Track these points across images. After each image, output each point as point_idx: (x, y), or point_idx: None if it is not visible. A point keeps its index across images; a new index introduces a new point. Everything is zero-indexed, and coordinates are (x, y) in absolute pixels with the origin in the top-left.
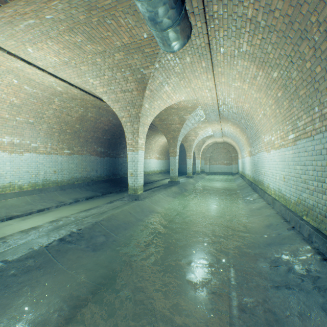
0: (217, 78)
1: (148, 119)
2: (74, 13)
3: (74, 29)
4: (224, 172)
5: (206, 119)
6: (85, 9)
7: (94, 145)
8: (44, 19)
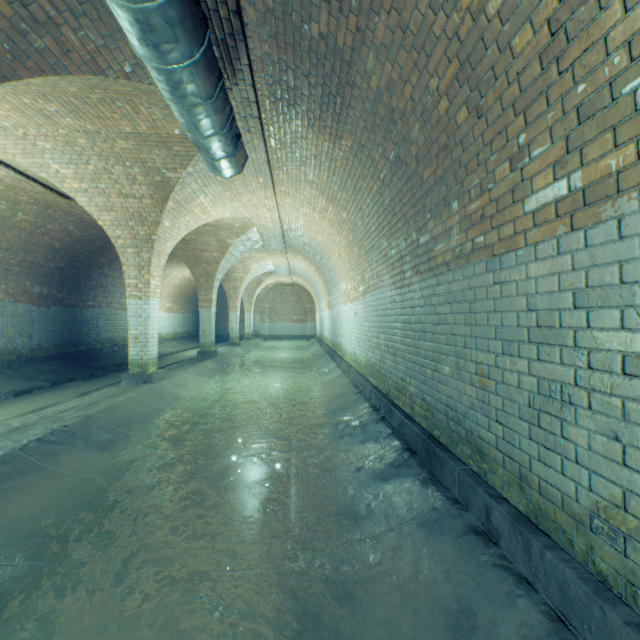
0: (281, 198)
1: (168, 245)
2: (63, 84)
3: (50, 96)
4: (293, 336)
5: (264, 247)
6: (85, 86)
7: (25, 280)
8: None
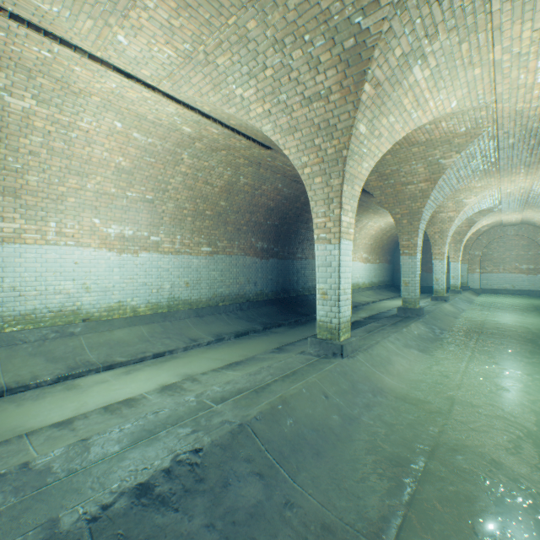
0: None
1: (363, 166)
2: None
3: None
4: (519, 290)
5: (496, 165)
6: None
7: (250, 237)
8: None
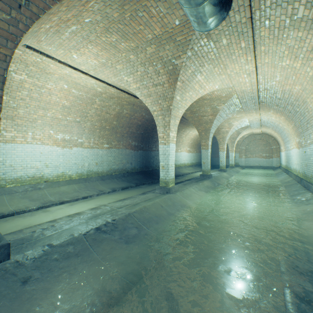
0: (259, 60)
1: (179, 112)
2: (108, 11)
3: (110, 29)
4: (262, 166)
5: (242, 109)
6: (118, 5)
7: (129, 139)
8: (84, 23)
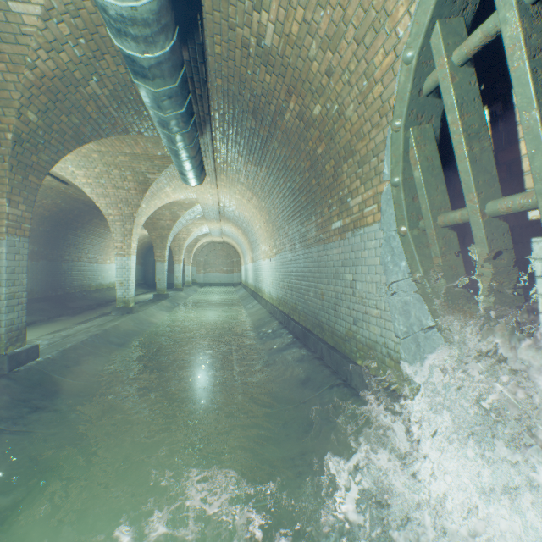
0: (221, 188)
1: (142, 219)
2: None
3: None
4: (223, 283)
5: (204, 216)
6: None
7: None
8: None
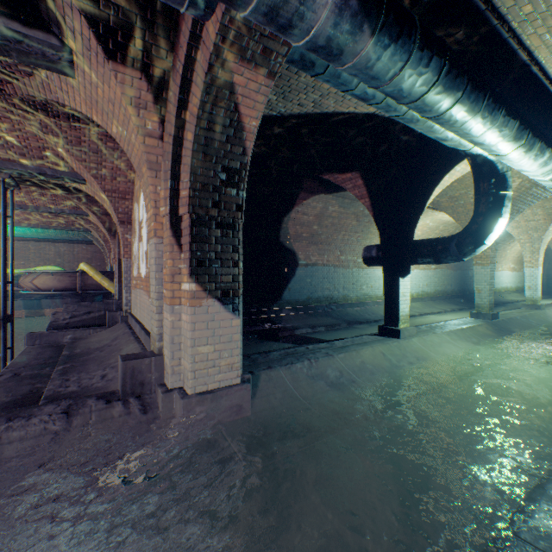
0: None
1: (547, 238)
2: None
3: None
4: None
5: None
6: None
7: None
8: None
